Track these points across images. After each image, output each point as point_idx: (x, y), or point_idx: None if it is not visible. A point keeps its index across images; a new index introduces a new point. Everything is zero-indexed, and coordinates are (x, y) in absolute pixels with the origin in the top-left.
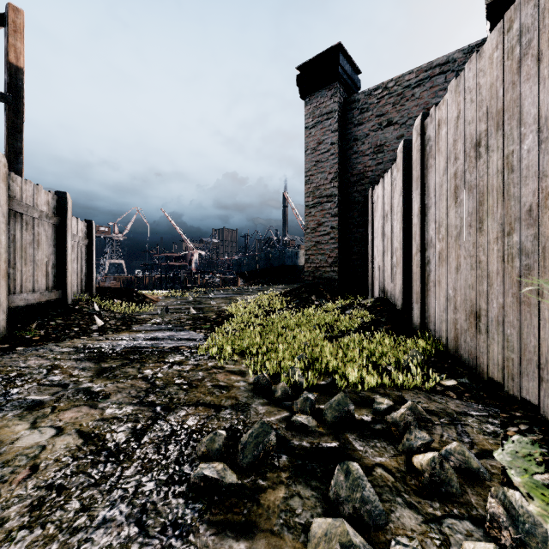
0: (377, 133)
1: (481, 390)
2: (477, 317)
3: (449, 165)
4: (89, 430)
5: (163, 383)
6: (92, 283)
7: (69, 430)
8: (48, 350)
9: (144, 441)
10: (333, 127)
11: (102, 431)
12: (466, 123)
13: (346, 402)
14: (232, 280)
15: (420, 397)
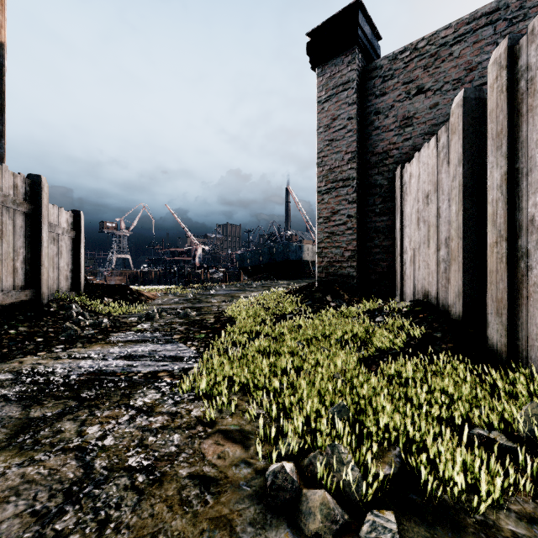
0: (403, 103)
1: None
2: None
3: None
4: None
5: (106, 465)
6: (79, 280)
7: None
8: None
9: None
10: (350, 99)
11: None
12: None
13: None
14: (235, 274)
15: None
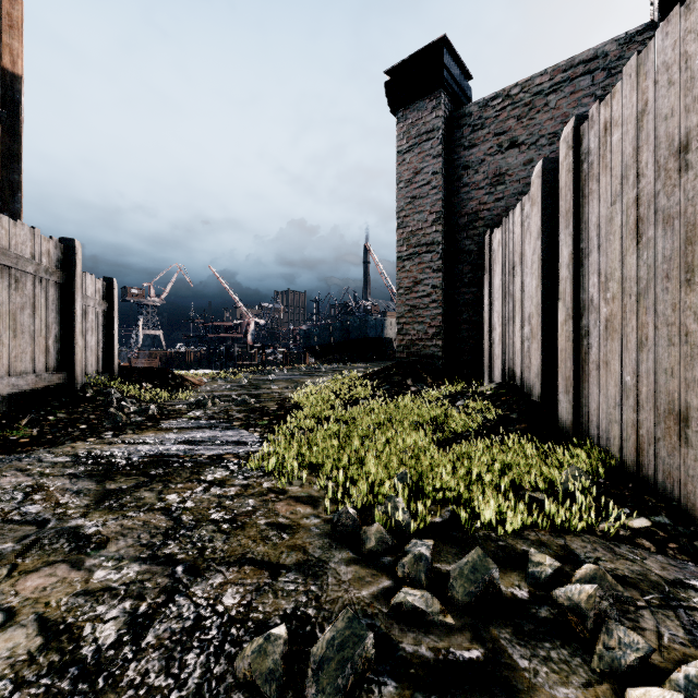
0: (495, 158)
1: (695, 538)
2: (681, 420)
3: (624, 187)
4: (58, 615)
5: (193, 518)
6: (112, 361)
7: (26, 615)
8: (35, 460)
9: (146, 642)
10: (435, 150)
11: (79, 617)
12: (658, 120)
13: (487, 567)
14: (298, 356)
15: (597, 549)
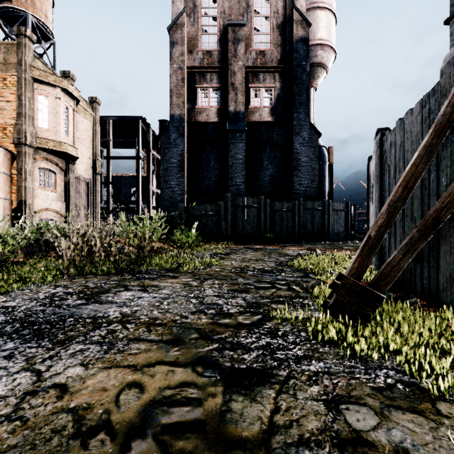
0: None
1: None
2: None
3: None
4: None
5: None
6: None
7: None
8: None
9: None
10: None
11: None
12: None
13: None
14: None
15: None
